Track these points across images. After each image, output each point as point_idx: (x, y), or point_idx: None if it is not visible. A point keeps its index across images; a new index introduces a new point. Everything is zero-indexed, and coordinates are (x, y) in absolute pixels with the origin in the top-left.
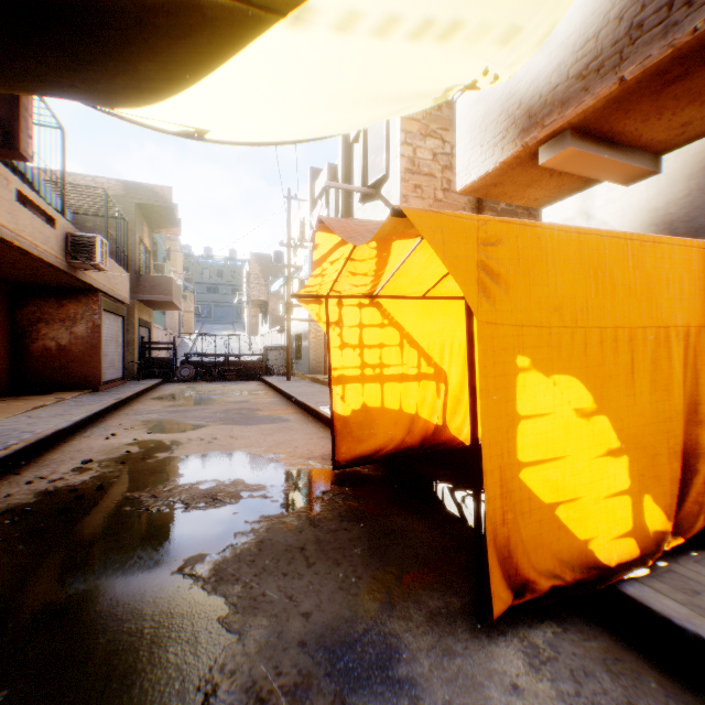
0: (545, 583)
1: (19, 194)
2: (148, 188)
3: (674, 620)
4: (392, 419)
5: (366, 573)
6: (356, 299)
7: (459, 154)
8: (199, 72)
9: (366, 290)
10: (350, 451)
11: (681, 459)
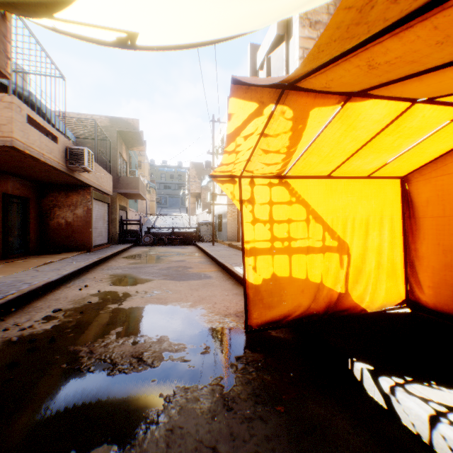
0: None
1: (30, 119)
2: (124, 121)
3: None
4: (299, 287)
5: None
6: (266, 178)
7: None
8: None
9: (276, 169)
10: (261, 316)
11: None
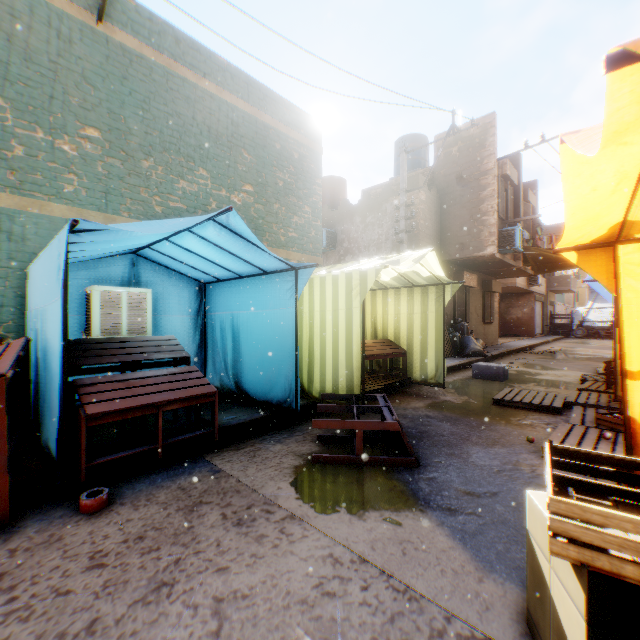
0: None
1: None
2: (553, 227)
3: None
4: None
5: None
6: None
7: None
8: None
9: None
10: None
11: None
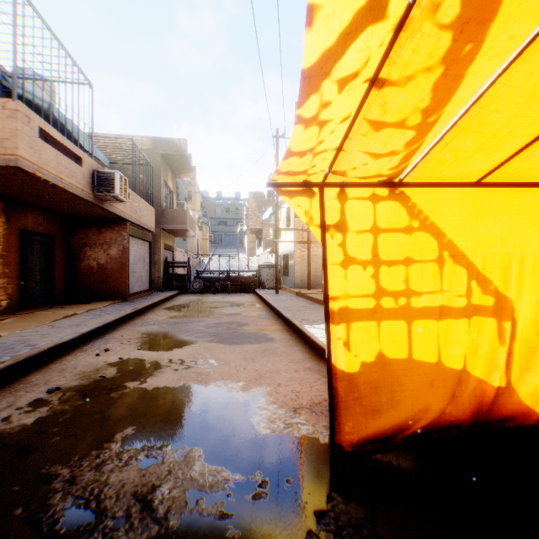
0: None
1: (44, 133)
2: (169, 142)
3: None
4: (425, 377)
5: None
6: (367, 188)
7: None
8: None
9: (389, 166)
10: (359, 428)
11: None
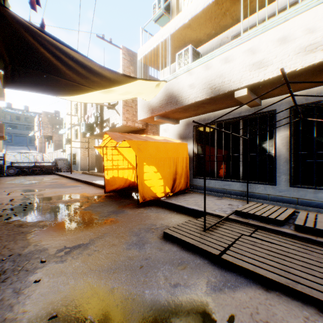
0: (148, 199)
1: None
2: None
3: (165, 201)
4: (121, 180)
5: (117, 206)
6: (111, 147)
7: (138, 111)
8: (75, 95)
9: (114, 145)
10: (109, 188)
11: (174, 180)
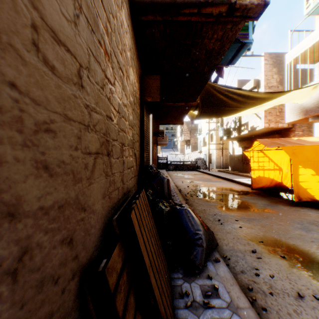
0: (303, 199)
1: None
2: None
3: None
4: (266, 179)
5: (268, 201)
6: (256, 151)
7: (286, 114)
8: (232, 115)
9: (260, 149)
10: (255, 186)
11: None
